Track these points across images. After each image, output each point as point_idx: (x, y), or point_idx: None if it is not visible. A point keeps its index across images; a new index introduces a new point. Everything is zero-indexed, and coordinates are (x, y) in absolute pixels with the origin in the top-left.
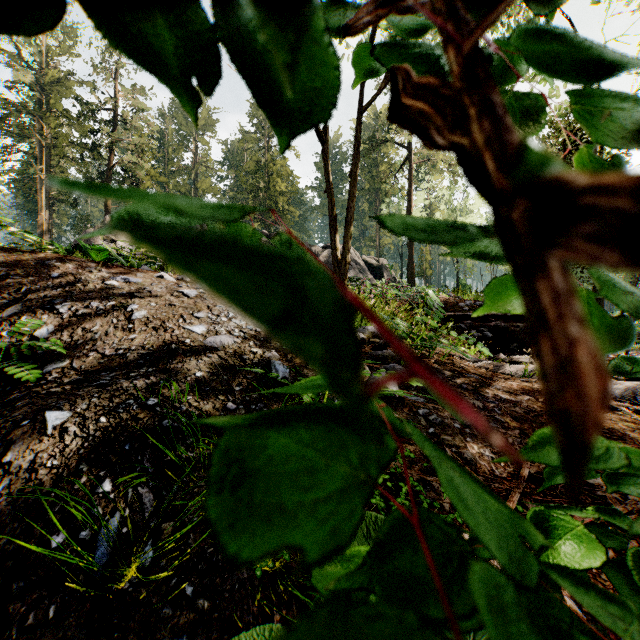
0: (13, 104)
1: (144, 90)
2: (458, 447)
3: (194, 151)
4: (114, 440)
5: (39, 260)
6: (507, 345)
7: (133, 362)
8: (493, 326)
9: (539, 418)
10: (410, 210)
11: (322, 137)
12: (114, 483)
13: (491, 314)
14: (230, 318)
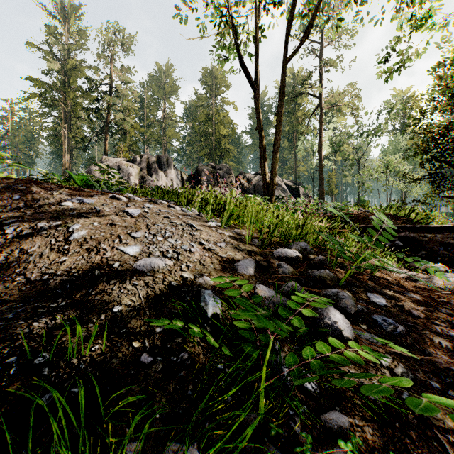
0: (47, 84)
1: (130, 69)
2: None
3: (163, 109)
4: None
5: (7, 185)
6: (415, 252)
7: (51, 291)
8: (403, 236)
9: None
10: (321, 144)
11: (254, 86)
12: None
13: (400, 226)
14: (166, 237)
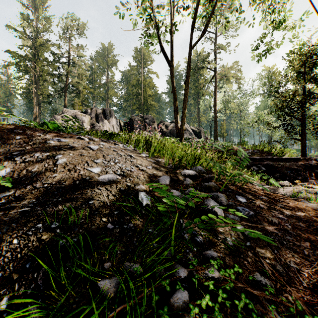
0: (22, 56)
1: (82, 47)
2: (270, 259)
3: (107, 76)
4: (19, 259)
5: (10, 129)
6: (273, 174)
7: (51, 193)
8: (265, 164)
9: (317, 231)
10: (215, 102)
11: (170, 63)
12: (10, 301)
13: (264, 157)
14: (116, 163)
